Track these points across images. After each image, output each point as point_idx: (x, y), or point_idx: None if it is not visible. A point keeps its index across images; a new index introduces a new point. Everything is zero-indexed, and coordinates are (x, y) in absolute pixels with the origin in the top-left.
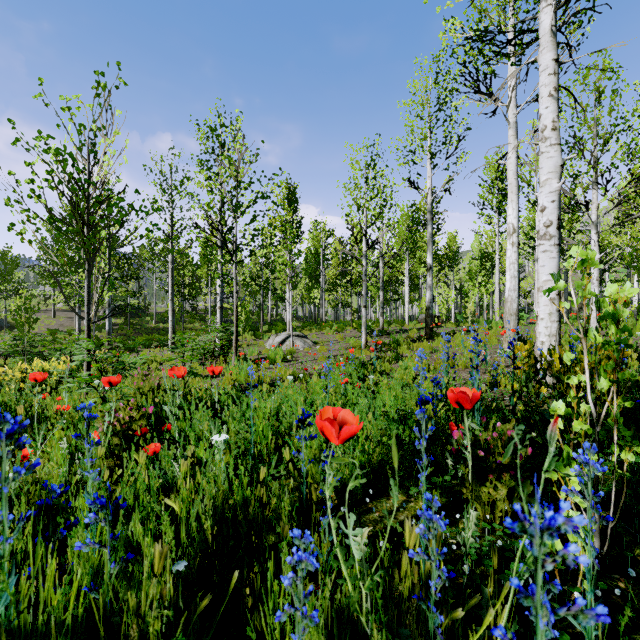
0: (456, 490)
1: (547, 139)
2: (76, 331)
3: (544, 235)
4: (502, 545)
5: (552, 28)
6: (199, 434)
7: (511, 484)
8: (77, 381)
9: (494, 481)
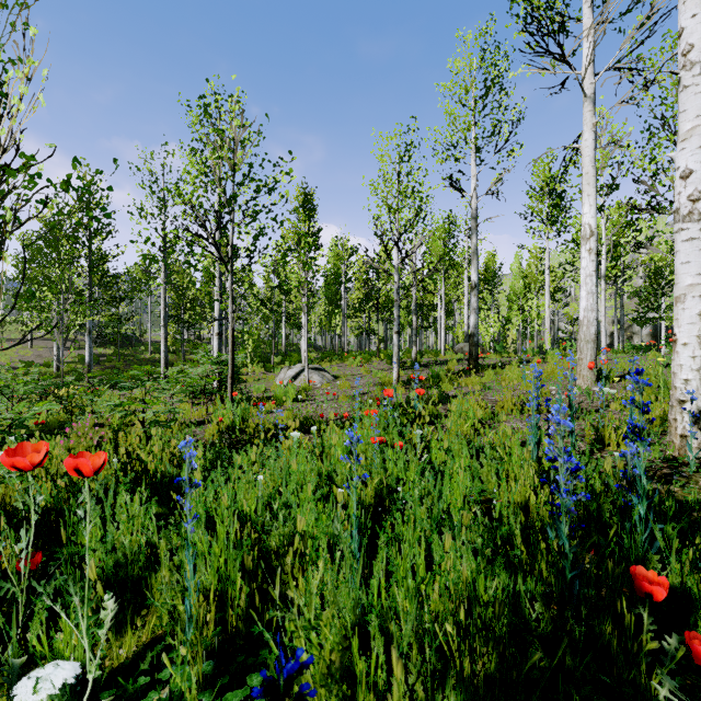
0: None
1: (695, 64)
2: (54, 363)
3: (689, 214)
4: None
5: None
6: (125, 549)
7: None
8: None
9: None
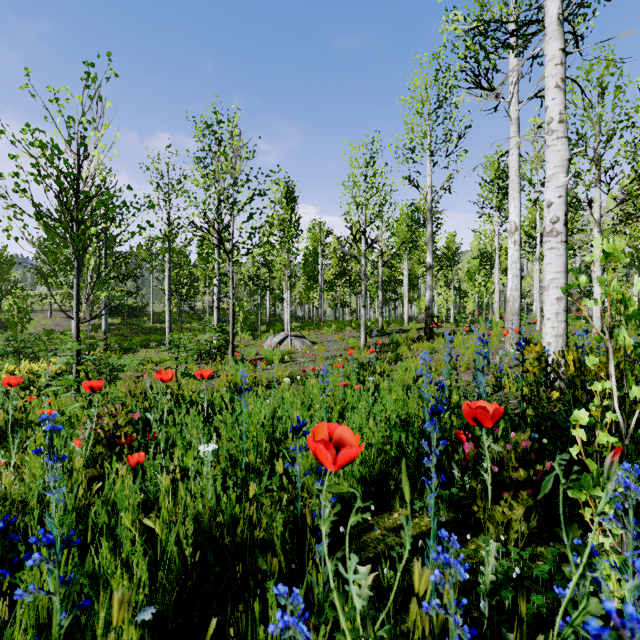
0: (464, 504)
1: (554, 132)
2: (72, 331)
3: (550, 232)
4: (520, 572)
5: (559, 16)
6: (190, 440)
7: (528, 502)
8: (60, 384)
9: (509, 498)
